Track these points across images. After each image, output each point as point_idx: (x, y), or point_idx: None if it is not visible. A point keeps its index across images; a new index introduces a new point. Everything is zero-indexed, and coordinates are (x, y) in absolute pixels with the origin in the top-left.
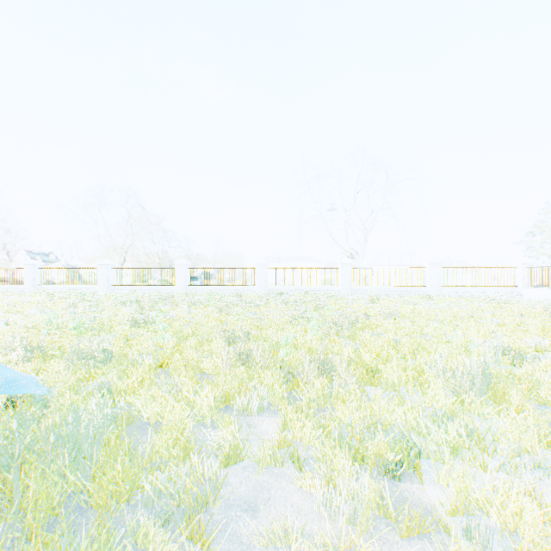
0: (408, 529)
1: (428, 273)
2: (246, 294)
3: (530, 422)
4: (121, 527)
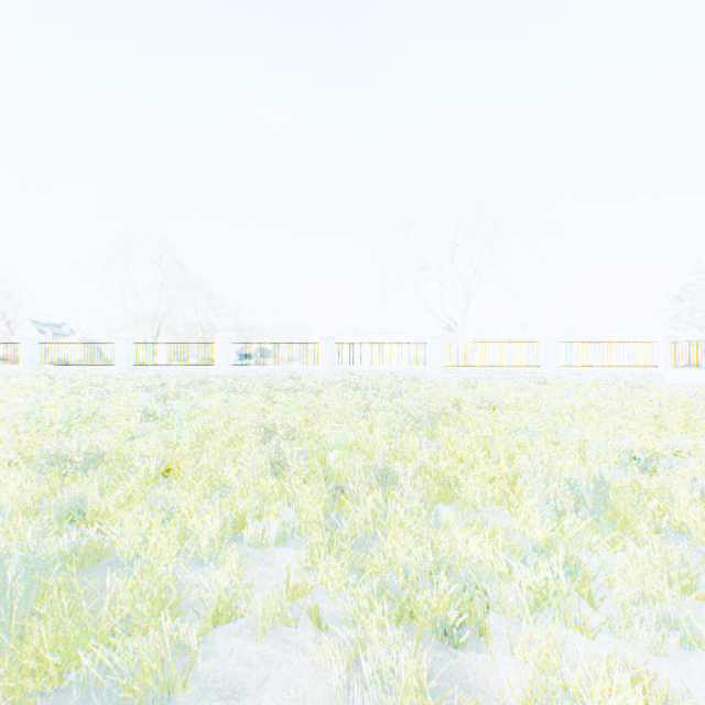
0: None
1: (542, 349)
2: (307, 376)
3: (656, 558)
4: None
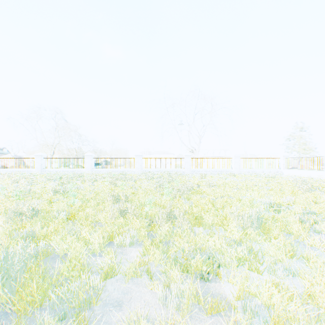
0: (211, 310)
1: (233, 161)
2: (129, 173)
3: (281, 244)
4: (33, 323)
